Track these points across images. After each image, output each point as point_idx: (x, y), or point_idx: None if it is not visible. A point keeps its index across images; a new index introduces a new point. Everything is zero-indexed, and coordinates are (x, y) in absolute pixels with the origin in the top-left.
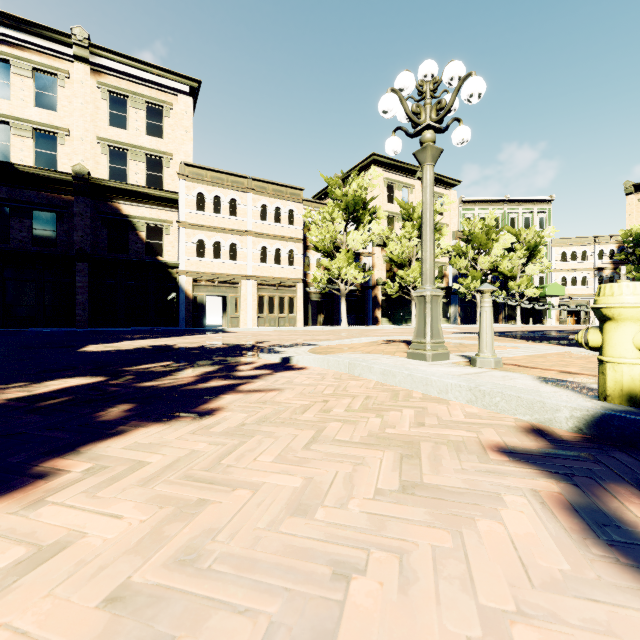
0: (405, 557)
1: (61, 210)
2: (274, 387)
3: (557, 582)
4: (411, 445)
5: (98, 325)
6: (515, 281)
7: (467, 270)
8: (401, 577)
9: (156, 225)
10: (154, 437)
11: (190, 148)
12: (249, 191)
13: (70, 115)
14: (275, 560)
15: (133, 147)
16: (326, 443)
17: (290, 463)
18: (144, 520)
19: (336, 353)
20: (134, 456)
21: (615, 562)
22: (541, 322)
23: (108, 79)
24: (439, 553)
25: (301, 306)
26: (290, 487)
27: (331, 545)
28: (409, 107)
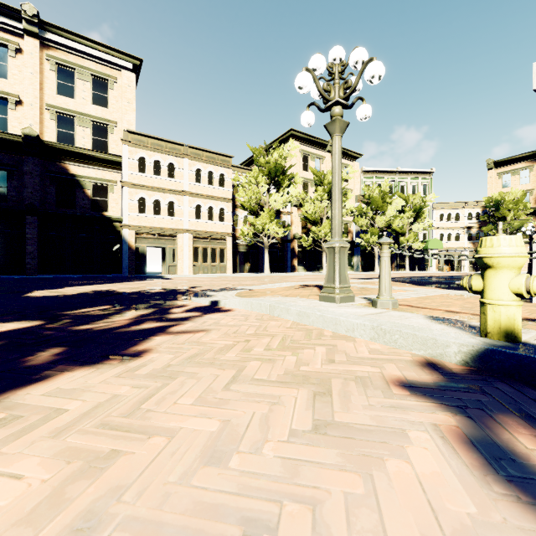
0: (318, 508)
1: (11, 168)
2: (202, 328)
3: (467, 528)
4: (323, 382)
5: (47, 272)
6: (404, 236)
7: (367, 227)
8: (314, 534)
9: (101, 184)
10: (78, 382)
11: (132, 117)
12: (185, 157)
13: (20, 83)
14: (183, 522)
15: (80, 114)
16: (245, 382)
17: (209, 405)
18: (47, 479)
19: (259, 296)
20: (52, 403)
21: (516, 500)
22: (424, 270)
23: (56, 52)
24: (351, 501)
25: (230, 256)
26: (207, 432)
27: (243, 498)
28: (321, 86)
